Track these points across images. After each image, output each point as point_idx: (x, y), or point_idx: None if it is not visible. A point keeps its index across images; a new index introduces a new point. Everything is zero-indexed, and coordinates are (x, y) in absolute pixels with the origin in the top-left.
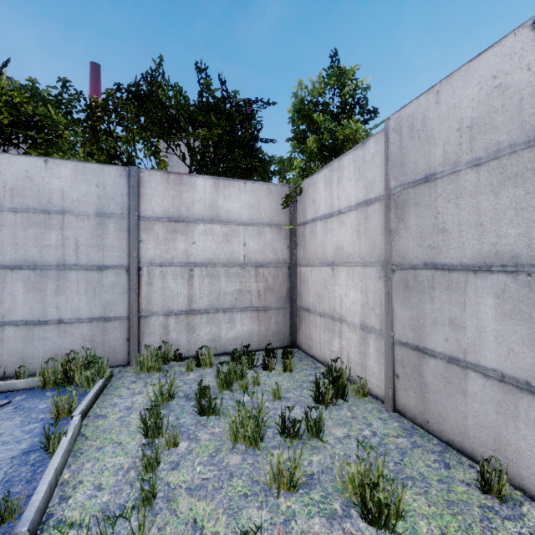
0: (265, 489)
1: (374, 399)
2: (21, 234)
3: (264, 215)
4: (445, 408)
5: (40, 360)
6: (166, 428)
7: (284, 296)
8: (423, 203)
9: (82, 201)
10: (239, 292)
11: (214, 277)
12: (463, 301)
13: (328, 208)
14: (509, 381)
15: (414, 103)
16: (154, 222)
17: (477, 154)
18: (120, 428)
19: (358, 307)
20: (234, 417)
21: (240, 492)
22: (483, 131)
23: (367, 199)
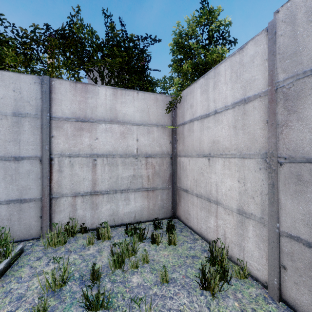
0: None
1: (254, 281)
2: None
3: (152, 117)
4: None
5: None
6: None
7: (167, 179)
8: None
9: (0, 102)
10: (133, 177)
11: (113, 165)
12: None
13: (204, 110)
14: None
15: None
16: (63, 122)
17: None
18: None
19: (235, 193)
20: None
21: None
22: None
23: (245, 97)
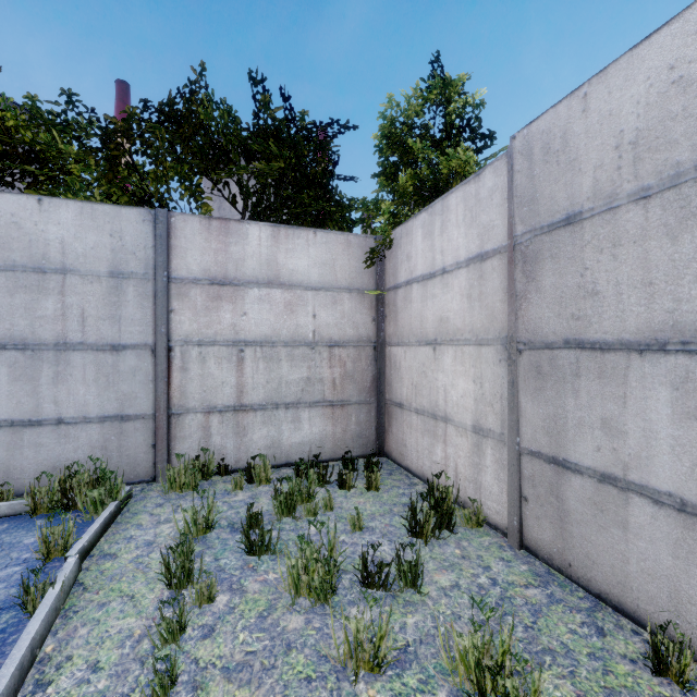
0: (337, 669)
1: (493, 531)
2: (5, 301)
3: (341, 276)
4: (596, 546)
5: (32, 475)
6: (199, 574)
7: (368, 386)
8: (563, 255)
9: (90, 255)
10: (307, 382)
11: (272, 360)
12: (623, 394)
13: (427, 266)
14: (693, 511)
15: (550, 113)
16: (190, 286)
17: (645, 181)
18: (135, 573)
19: (469, 401)
20: (295, 559)
21: (300, 674)
22: (654, 148)
23: (482, 252)
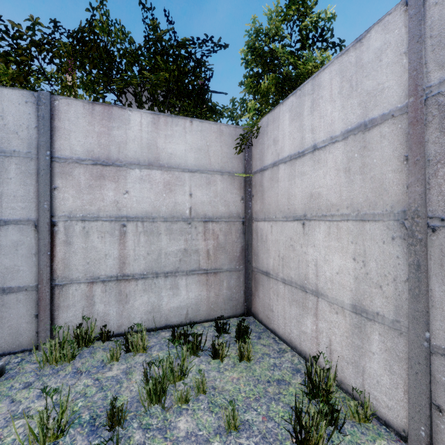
0: None
1: (383, 427)
2: None
3: (214, 160)
4: None
5: None
6: None
7: (238, 256)
8: None
9: None
10: (184, 253)
11: (153, 234)
12: None
13: (295, 146)
14: None
15: None
16: (73, 165)
17: None
18: None
19: (348, 279)
20: None
21: None
22: None
23: (366, 120)
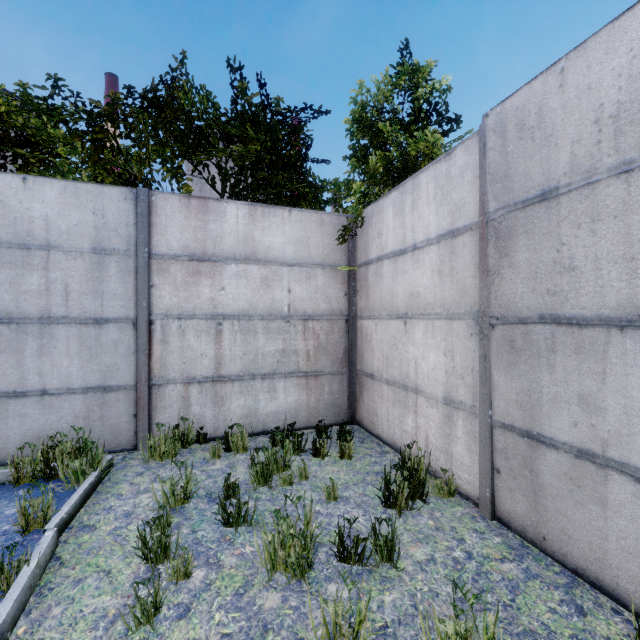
0: None
1: (464, 500)
2: None
3: (315, 252)
4: (572, 521)
5: (16, 444)
6: (175, 549)
7: (341, 357)
8: (538, 230)
9: (73, 232)
10: (282, 353)
11: (249, 333)
12: (602, 370)
13: (398, 243)
14: None
15: (525, 90)
16: (170, 261)
17: (627, 155)
18: (112, 547)
19: (440, 374)
20: (271, 534)
21: None
22: (637, 120)
23: (453, 228)
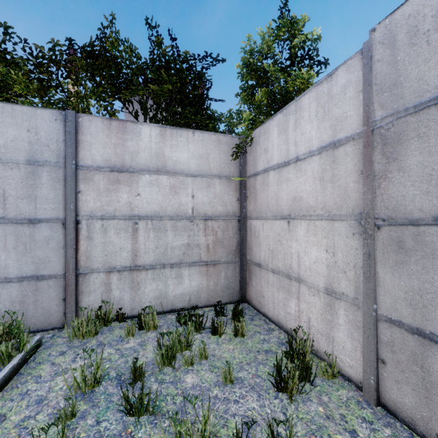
0: None
1: (346, 382)
2: None
3: (213, 166)
4: None
5: None
6: None
7: (234, 249)
8: (434, 133)
9: (10, 146)
10: (187, 247)
11: (160, 230)
12: None
13: (282, 156)
14: None
15: None
16: (94, 172)
17: None
18: None
19: (322, 267)
20: None
21: None
22: None
23: (335, 140)
